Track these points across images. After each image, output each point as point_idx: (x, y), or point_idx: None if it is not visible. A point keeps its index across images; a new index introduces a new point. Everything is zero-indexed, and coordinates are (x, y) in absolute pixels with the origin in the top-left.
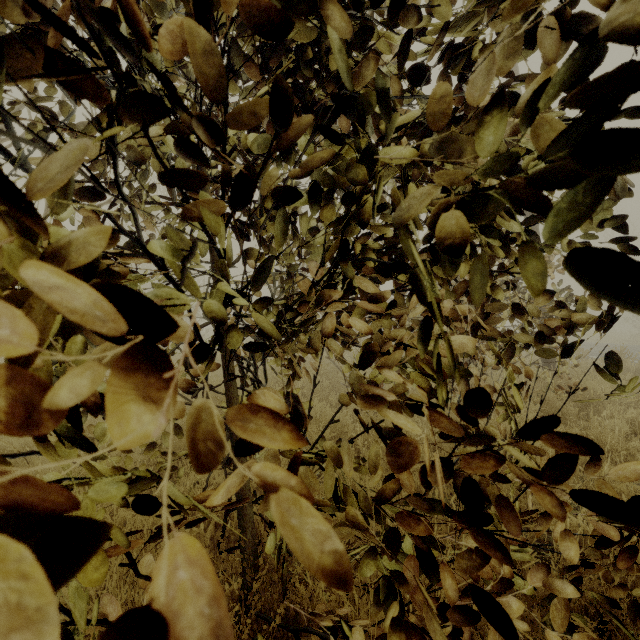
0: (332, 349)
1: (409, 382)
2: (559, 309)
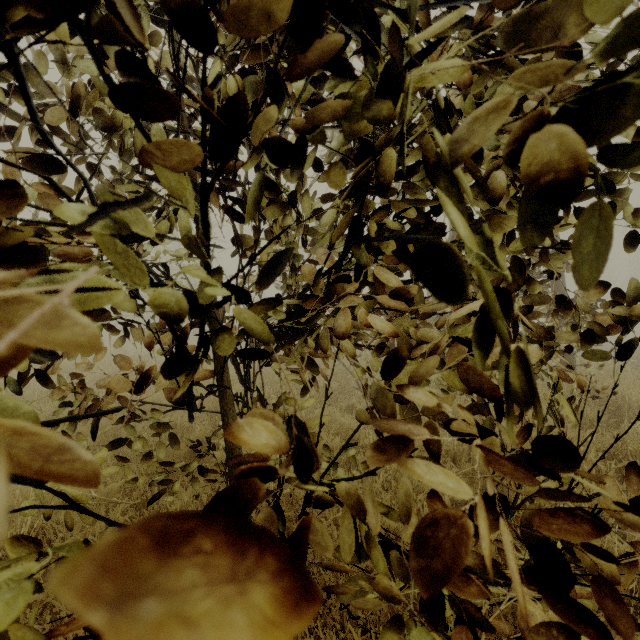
0: (347, 352)
1: (451, 397)
2: (616, 305)
